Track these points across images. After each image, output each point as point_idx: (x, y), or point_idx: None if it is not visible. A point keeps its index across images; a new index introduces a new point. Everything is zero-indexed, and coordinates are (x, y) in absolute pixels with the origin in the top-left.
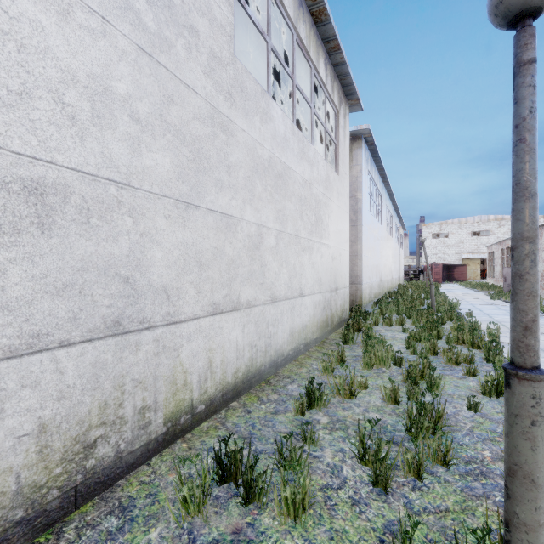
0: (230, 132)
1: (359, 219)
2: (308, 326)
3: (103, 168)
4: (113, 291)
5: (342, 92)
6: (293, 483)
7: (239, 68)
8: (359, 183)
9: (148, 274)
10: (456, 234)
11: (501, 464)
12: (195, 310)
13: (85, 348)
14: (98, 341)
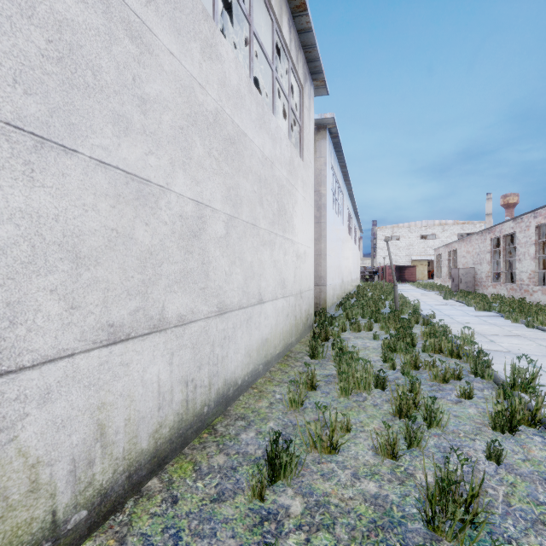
0: (146, 44)
1: (323, 216)
2: (270, 340)
3: None
4: None
5: (307, 68)
6: None
7: None
8: (323, 176)
9: None
10: (407, 237)
11: None
12: (61, 342)
13: None
14: None
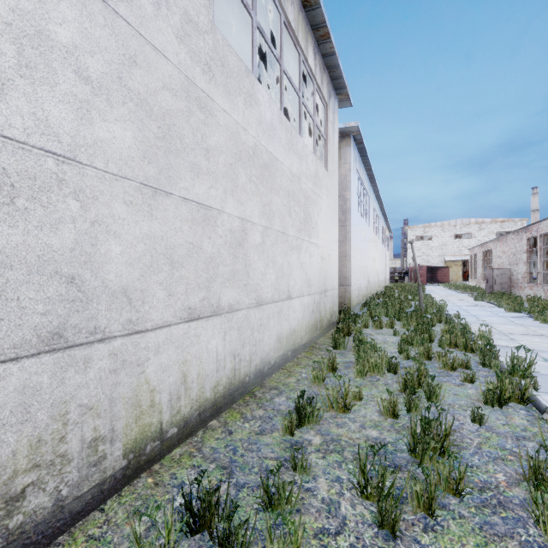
0: (209, 110)
1: (347, 219)
2: (297, 331)
3: (35, 134)
4: (51, 293)
5: (332, 85)
6: (282, 528)
7: (219, 39)
8: (347, 182)
9: (101, 273)
10: (439, 236)
11: (519, 490)
12: (164, 316)
13: (7, 369)
14: (27, 359)
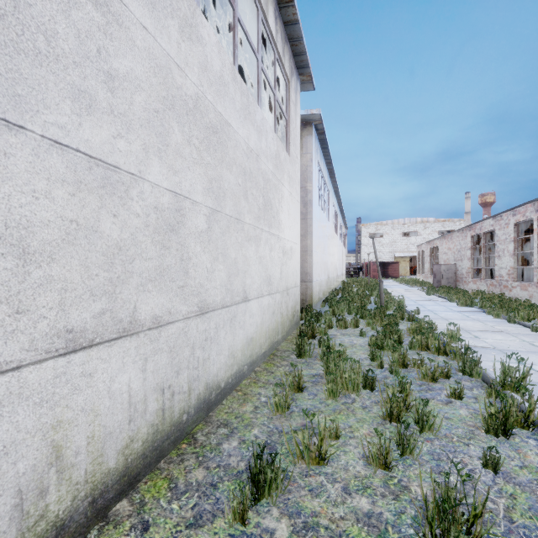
0: (114, 14)
1: (309, 212)
2: (255, 339)
3: None
4: None
5: (294, 62)
6: None
7: None
8: (309, 172)
9: None
10: (390, 234)
11: None
12: (3, 353)
13: None
14: None
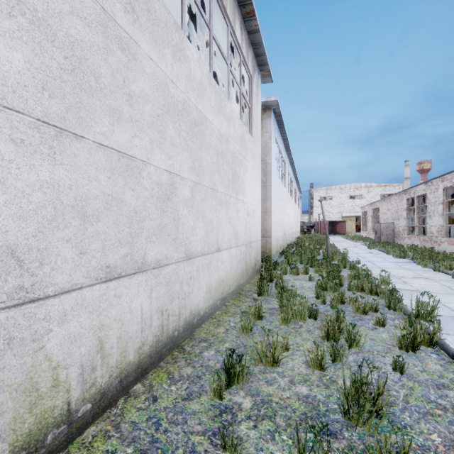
0: (132, 54)
1: (268, 180)
2: (225, 280)
3: None
4: None
5: (256, 61)
6: None
7: None
8: (268, 148)
9: None
10: (338, 197)
11: None
12: (73, 278)
13: None
14: None
